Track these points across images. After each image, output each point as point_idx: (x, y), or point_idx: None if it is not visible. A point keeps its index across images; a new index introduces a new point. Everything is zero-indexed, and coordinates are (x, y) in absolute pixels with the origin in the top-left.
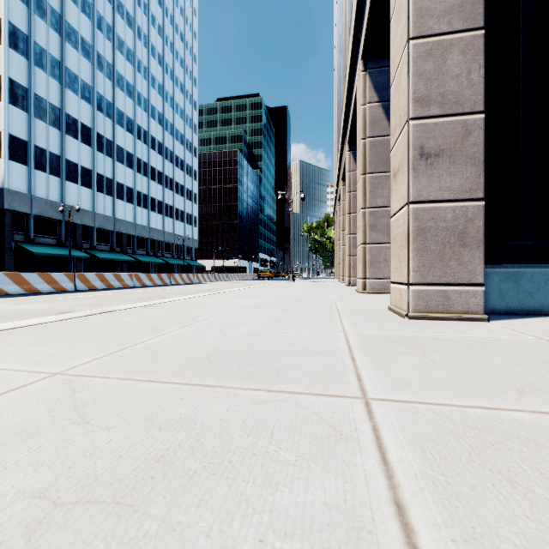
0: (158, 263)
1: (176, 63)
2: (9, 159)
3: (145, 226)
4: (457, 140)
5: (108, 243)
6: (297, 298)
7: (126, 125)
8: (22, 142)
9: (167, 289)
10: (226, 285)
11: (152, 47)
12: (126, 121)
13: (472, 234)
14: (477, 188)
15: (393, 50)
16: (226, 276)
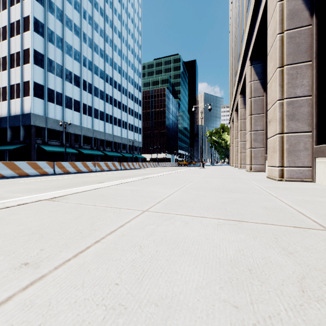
0: (118, 156)
1: (128, 36)
2: (34, 96)
3: (110, 134)
4: None
5: (89, 144)
6: (219, 186)
7: (99, 74)
8: (41, 86)
9: (114, 173)
10: (156, 170)
11: (114, 27)
12: (99, 72)
13: None
14: None
15: None
16: (158, 164)
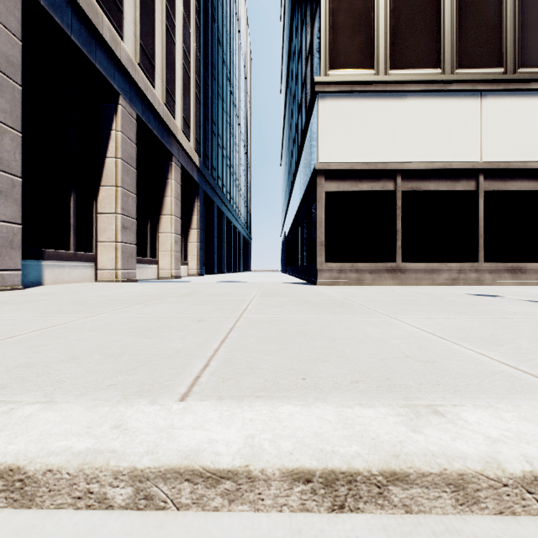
0: None
1: None
2: None
3: None
4: (10, 188)
5: None
6: None
7: None
8: None
9: None
10: None
11: None
12: None
13: (17, 242)
14: (19, 218)
15: None
16: None
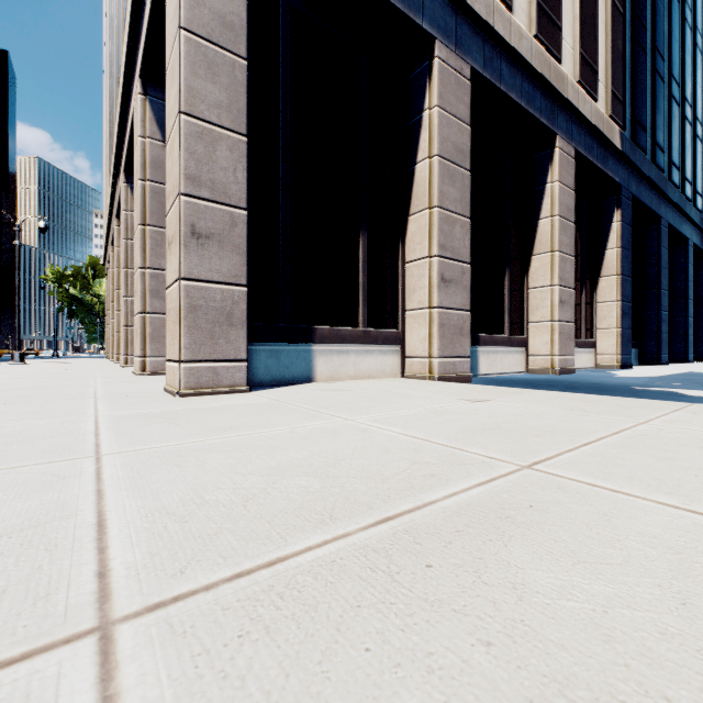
0: None
1: None
2: None
3: None
4: (226, 228)
5: None
6: (28, 386)
7: None
8: None
9: None
10: None
11: None
12: None
13: (238, 316)
14: (242, 275)
15: (168, 107)
16: None
